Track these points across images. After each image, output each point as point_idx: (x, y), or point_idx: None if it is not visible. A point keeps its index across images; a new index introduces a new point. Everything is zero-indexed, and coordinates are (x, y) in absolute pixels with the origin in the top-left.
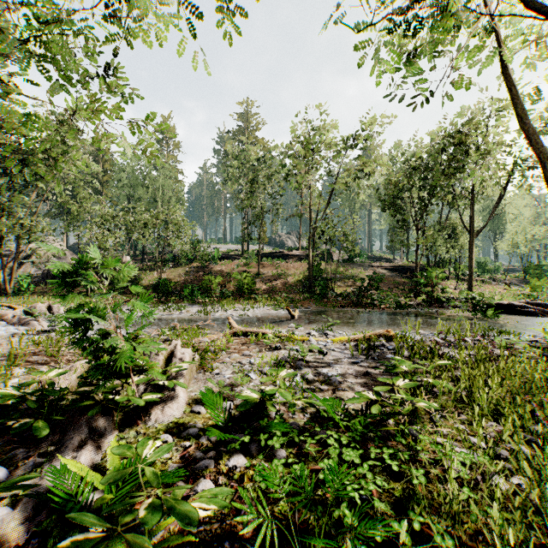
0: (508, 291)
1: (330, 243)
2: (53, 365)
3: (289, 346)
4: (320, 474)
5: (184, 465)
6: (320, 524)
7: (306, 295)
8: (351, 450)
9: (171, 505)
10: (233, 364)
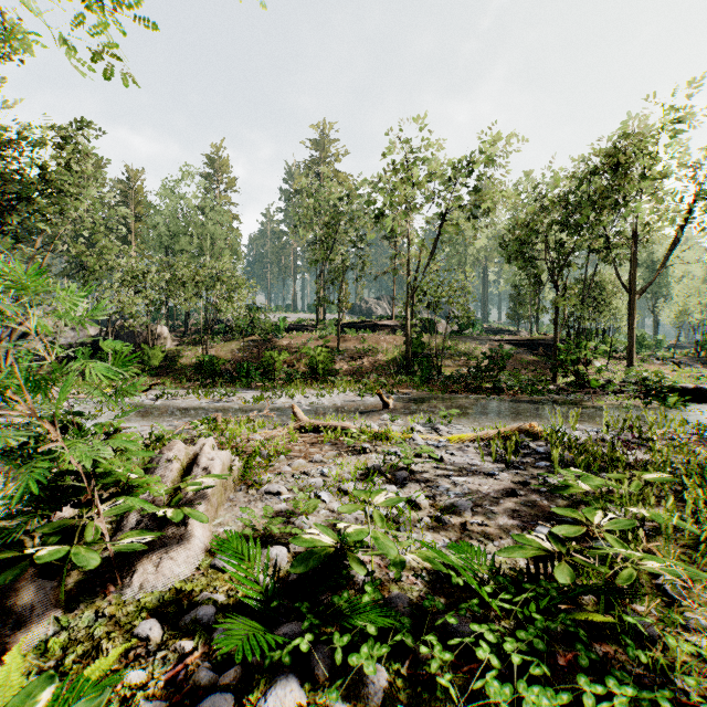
0: (678, 373)
1: (436, 308)
2: None
3: (383, 447)
4: None
5: (169, 705)
6: None
7: (402, 378)
8: (542, 693)
9: None
10: (295, 476)
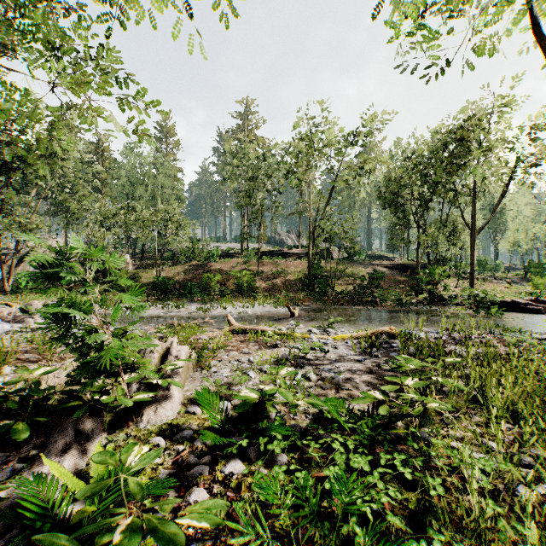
0: (509, 289)
1: (330, 241)
2: (42, 362)
3: (290, 343)
4: (326, 484)
5: (176, 471)
6: (327, 542)
7: (306, 293)
8: (359, 456)
9: (154, 526)
10: (231, 362)
